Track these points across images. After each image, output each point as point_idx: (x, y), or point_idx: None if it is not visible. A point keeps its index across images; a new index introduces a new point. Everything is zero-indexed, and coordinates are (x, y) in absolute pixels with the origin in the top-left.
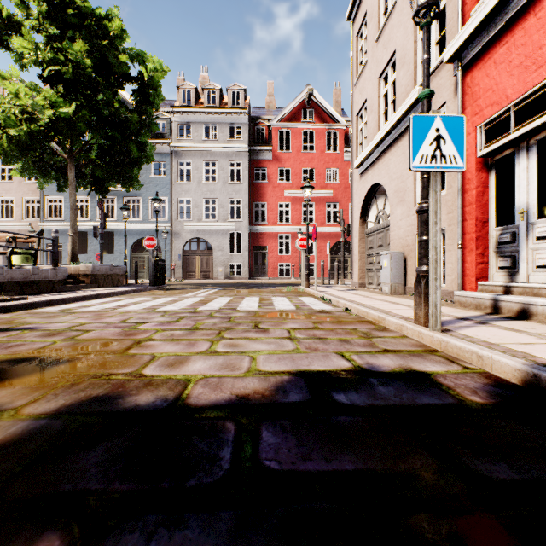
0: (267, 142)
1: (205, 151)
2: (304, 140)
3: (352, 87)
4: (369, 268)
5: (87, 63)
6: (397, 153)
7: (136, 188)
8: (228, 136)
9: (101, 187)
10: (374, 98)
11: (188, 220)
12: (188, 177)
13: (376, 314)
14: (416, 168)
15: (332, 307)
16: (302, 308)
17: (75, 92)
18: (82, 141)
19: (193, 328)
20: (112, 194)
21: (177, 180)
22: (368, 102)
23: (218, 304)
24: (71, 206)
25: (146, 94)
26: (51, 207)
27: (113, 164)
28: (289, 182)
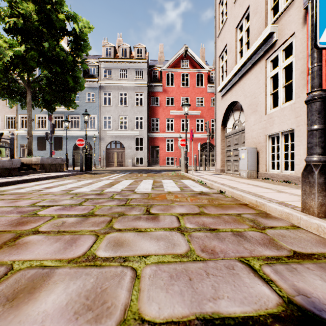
0: (159, 80)
1: (120, 86)
2: (182, 80)
3: (216, 39)
4: (228, 159)
5: (34, 17)
6: (250, 77)
7: (73, 108)
8: (134, 77)
9: (49, 106)
10: (232, 42)
11: (109, 129)
12: (109, 103)
13: (253, 198)
14: (324, 44)
15: (208, 189)
16: (185, 190)
17: (27, 38)
18: (35, 74)
19: (88, 214)
20: (61, 113)
21: (102, 104)
22: (228, 46)
23: (122, 186)
24: (28, 118)
25: (78, 43)
26: (23, 121)
27: (57, 90)
28: (173, 106)
